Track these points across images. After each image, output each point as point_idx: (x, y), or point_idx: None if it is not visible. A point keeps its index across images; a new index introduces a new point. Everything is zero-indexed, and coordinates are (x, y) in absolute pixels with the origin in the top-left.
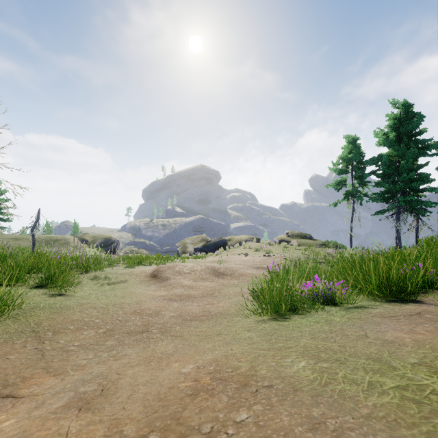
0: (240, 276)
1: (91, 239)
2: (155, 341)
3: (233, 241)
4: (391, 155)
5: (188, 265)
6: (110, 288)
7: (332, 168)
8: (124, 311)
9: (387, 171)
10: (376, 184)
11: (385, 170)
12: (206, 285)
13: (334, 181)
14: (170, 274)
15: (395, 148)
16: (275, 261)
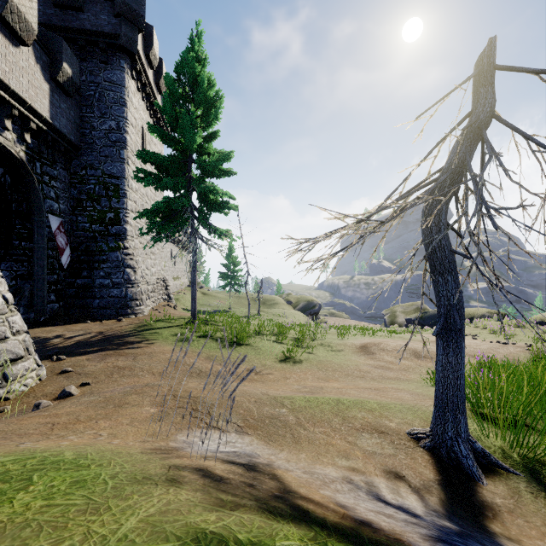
0: None
1: (294, 301)
2: (369, 381)
3: None
4: None
5: (391, 344)
6: (335, 354)
7: None
8: (350, 368)
9: None
10: None
11: None
12: (404, 363)
13: None
14: (376, 349)
15: None
16: (508, 352)
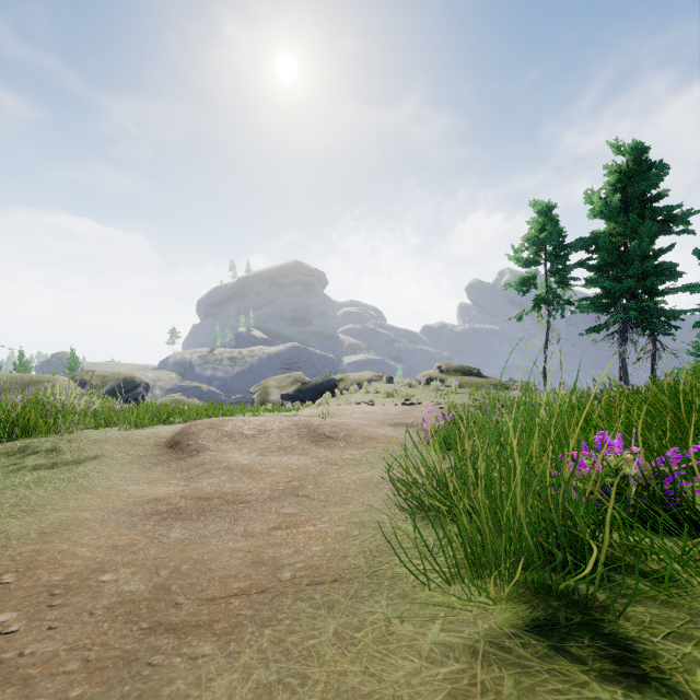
0: (365, 440)
1: (97, 381)
2: None
3: (348, 383)
4: (613, 234)
5: (254, 419)
6: (35, 478)
7: (515, 256)
8: None
9: (607, 260)
10: (587, 282)
11: (603, 259)
12: (287, 464)
13: (517, 277)
14: (210, 438)
15: (621, 221)
16: (425, 413)
